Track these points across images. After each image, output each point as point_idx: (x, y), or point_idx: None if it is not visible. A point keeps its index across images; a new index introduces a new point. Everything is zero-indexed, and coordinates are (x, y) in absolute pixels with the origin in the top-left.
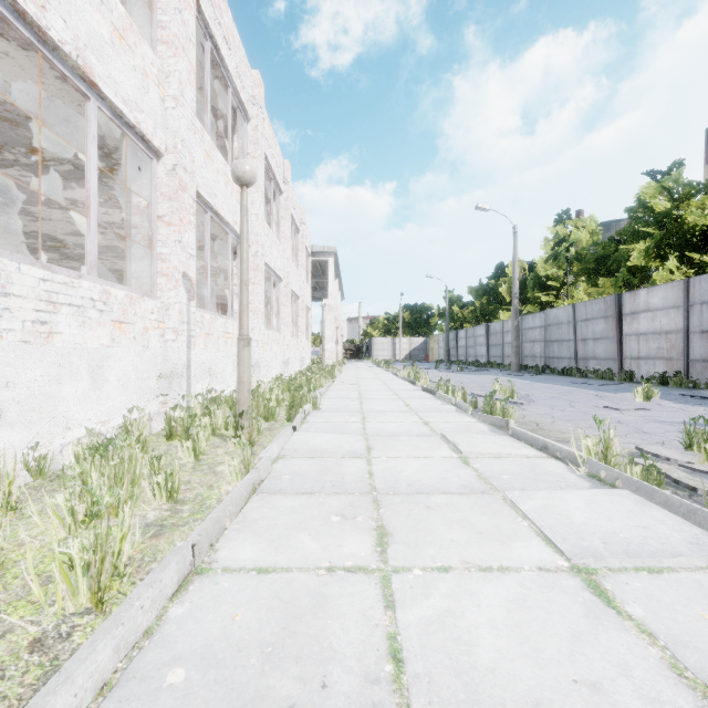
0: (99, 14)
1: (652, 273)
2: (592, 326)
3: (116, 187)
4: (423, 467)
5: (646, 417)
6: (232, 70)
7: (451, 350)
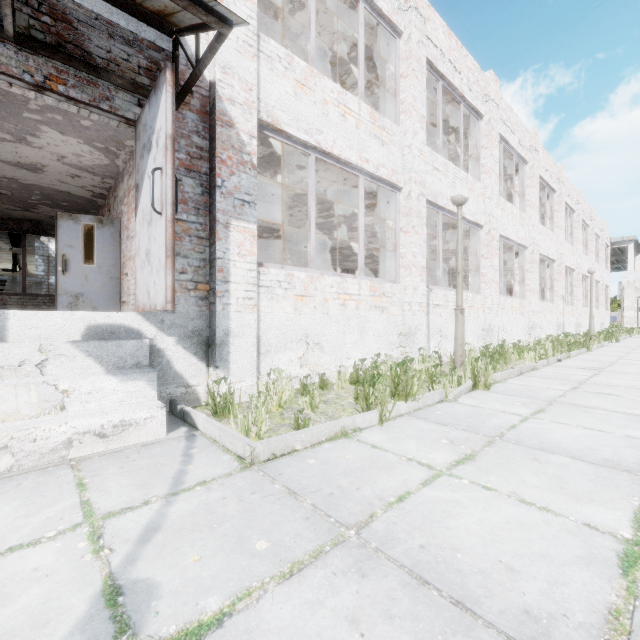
0: (549, 240)
1: None
2: None
3: None
4: None
5: None
6: (570, 202)
7: None
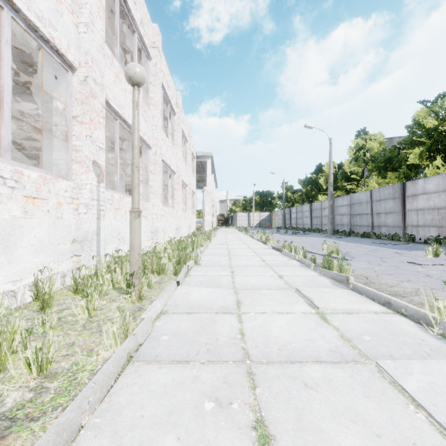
0: None
1: (422, 169)
2: (384, 204)
3: (50, 100)
4: (288, 325)
5: (445, 271)
6: (137, 19)
7: (287, 220)
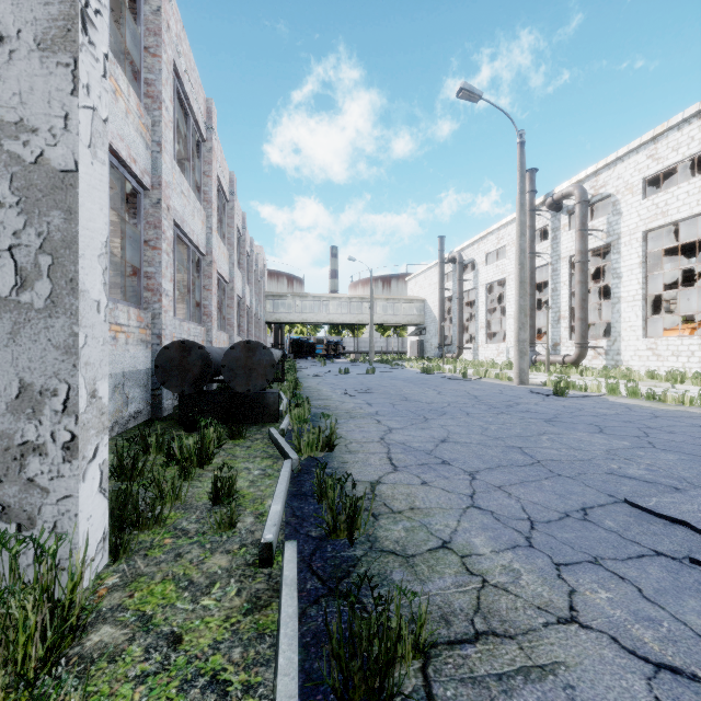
0: None
1: None
2: None
3: None
4: None
5: None
6: None
7: None
